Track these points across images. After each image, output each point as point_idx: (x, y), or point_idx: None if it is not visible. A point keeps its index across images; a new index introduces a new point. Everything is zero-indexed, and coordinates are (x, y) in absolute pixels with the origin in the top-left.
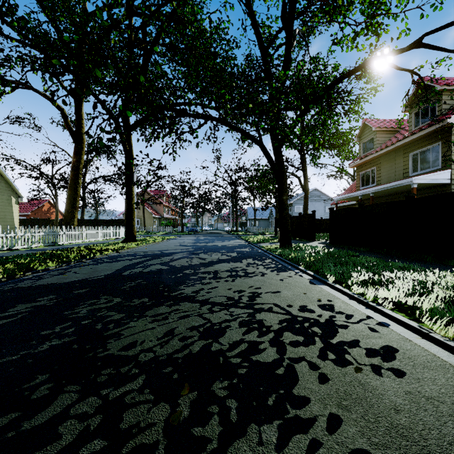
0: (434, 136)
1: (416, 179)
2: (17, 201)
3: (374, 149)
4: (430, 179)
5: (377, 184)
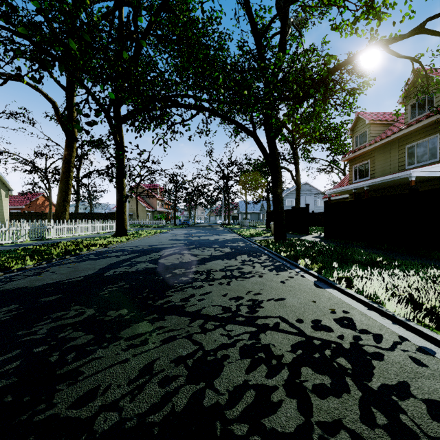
0: (432, 128)
1: (415, 172)
2: (7, 194)
3: (367, 142)
4: (428, 171)
5: (371, 178)
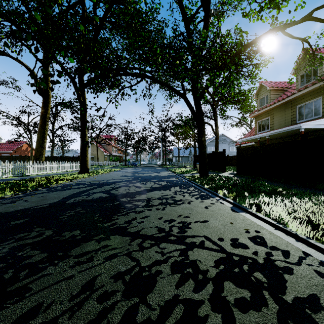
0: (316, 92)
1: (304, 125)
2: None
3: (268, 103)
4: (314, 124)
5: (271, 130)
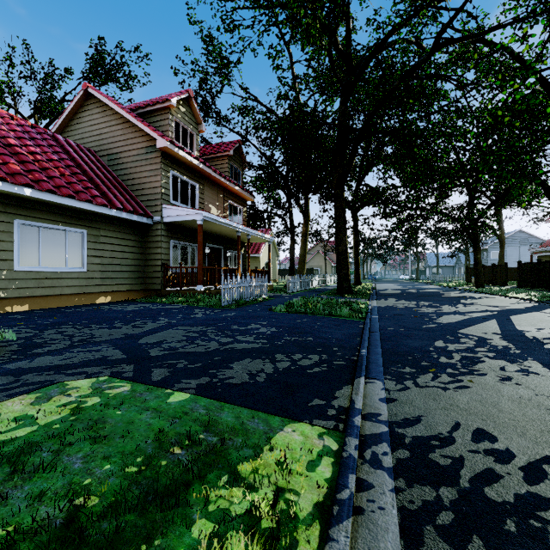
0: None
1: None
2: (277, 259)
3: None
4: None
5: None
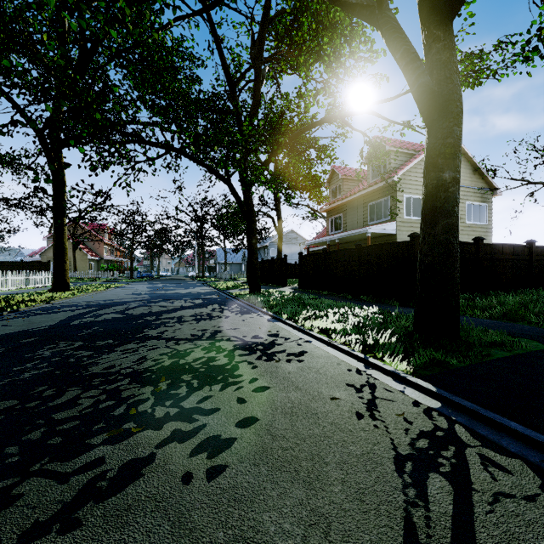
0: (385, 190)
1: (370, 229)
2: None
3: (341, 196)
4: (381, 229)
5: (344, 231)
